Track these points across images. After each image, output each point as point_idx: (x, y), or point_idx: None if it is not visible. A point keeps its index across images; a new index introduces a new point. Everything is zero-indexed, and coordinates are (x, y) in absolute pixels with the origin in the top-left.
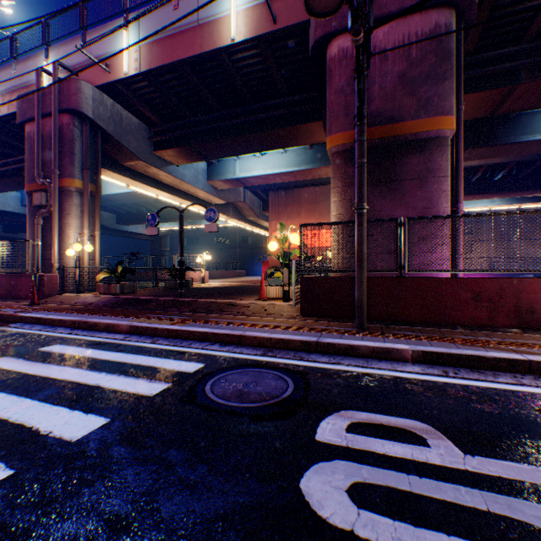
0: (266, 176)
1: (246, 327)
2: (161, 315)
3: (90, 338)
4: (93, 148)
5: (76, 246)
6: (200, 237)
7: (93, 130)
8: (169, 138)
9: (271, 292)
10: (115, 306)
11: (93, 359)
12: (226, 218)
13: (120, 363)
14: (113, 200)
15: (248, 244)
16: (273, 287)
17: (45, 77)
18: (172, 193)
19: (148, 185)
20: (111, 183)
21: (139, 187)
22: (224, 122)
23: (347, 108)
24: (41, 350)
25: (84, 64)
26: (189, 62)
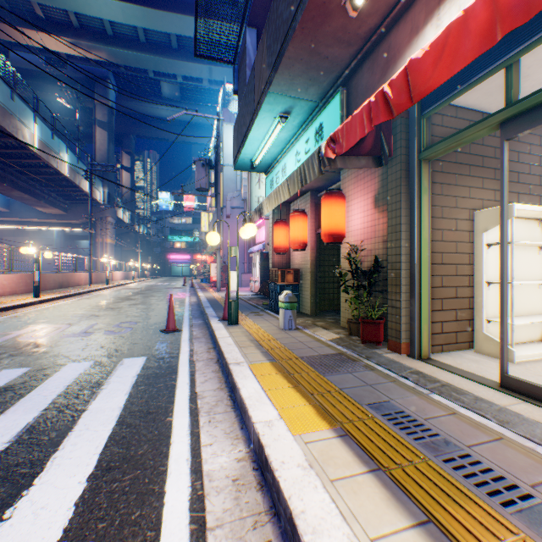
0: None
1: None
2: None
3: None
4: None
5: None
6: None
7: None
8: None
9: None
10: None
11: None
12: None
13: None
14: None
15: None
16: None
17: None
18: None
19: None
20: None
21: None
22: None
23: None
24: None
25: None
26: None
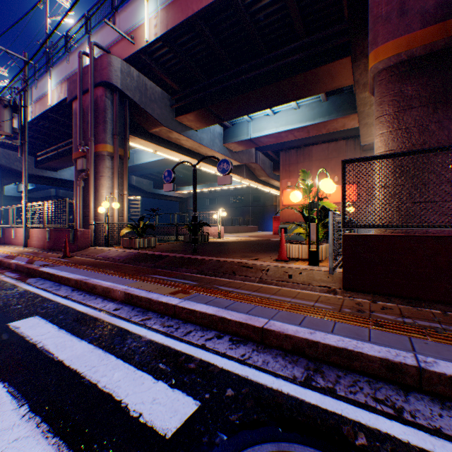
0: (278, 134)
1: (268, 308)
2: (166, 277)
3: (77, 307)
4: (122, 116)
5: (104, 203)
6: (218, 197)
7: (122, 100)
8: (187, 103)
9: (292, 251)
10: (128, 262)
11: (43, 358)
12: (240, 179)
13: (70, 374)
14: (148, 168)
15: (258, 203)
16: (294, 246)
17: (87, 61)
18: (192, 157)
19: (171, 150)
20: (145, 154)
21: (164, 152)
22: (237, 79)
23: (402, 4)
24: (9, 326)
25: (114, 42)
26: (203, 15)
